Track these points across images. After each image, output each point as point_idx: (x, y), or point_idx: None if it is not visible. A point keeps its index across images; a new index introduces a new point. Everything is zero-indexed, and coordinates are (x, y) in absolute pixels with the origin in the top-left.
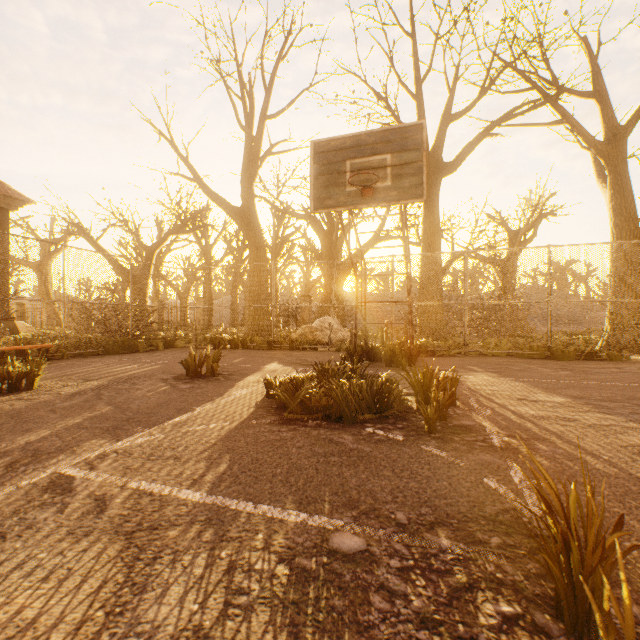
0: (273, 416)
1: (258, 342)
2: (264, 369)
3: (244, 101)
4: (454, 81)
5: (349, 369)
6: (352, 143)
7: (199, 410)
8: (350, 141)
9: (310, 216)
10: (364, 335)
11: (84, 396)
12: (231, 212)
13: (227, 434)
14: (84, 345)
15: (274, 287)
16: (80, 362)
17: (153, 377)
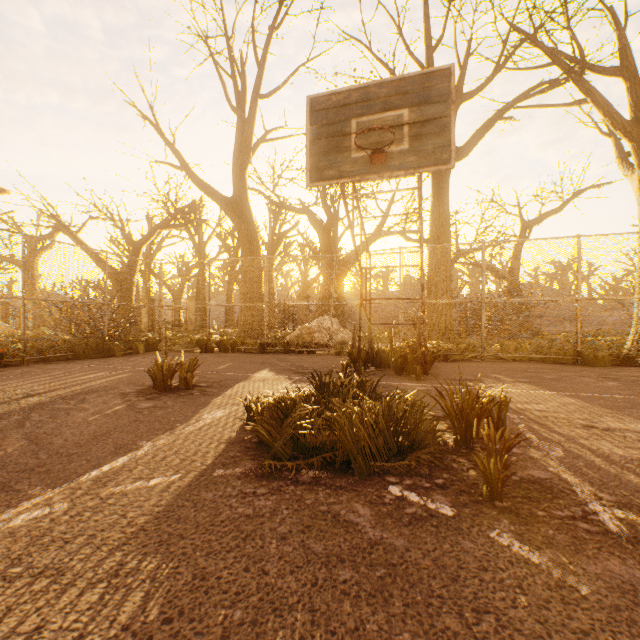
0: (250, 460)
1: (250, 344)
2: (251, 379)
3: (235, 79)
4: (465, 57)
5: (355, 383)
6: (359, 97)
7: (146, 448)
8: (356, 94)
9: (308, 210)
10: (369, 337)
11: (3, 422)
12: (221, 203)
13: (170, 502)
14: (50, 348)
15: (267, 284)
16: (38, 369)
17: (112, 390)
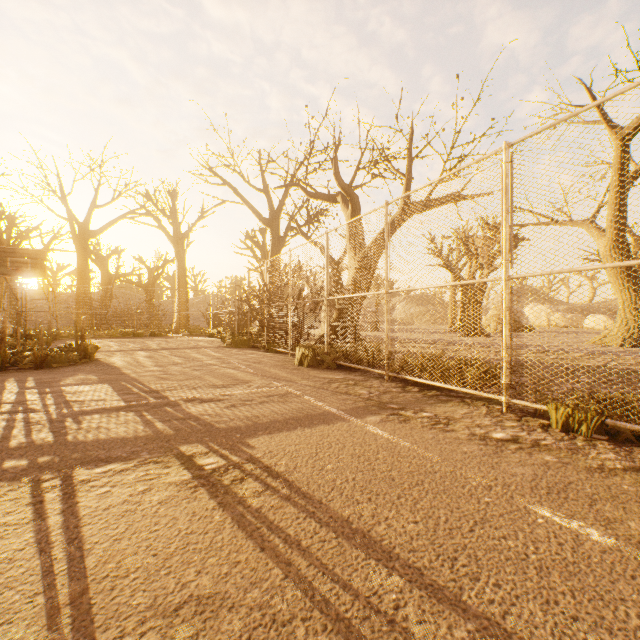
0: None
1: None
2: None
3: None
4: (99, 186)
5: (10, 339)
6: (12, 251)
7: None
8: (11, 250)
9: None
10: (25, 328)
11: None
12: None
13: None
14: None
15: None
16: None
17: None
